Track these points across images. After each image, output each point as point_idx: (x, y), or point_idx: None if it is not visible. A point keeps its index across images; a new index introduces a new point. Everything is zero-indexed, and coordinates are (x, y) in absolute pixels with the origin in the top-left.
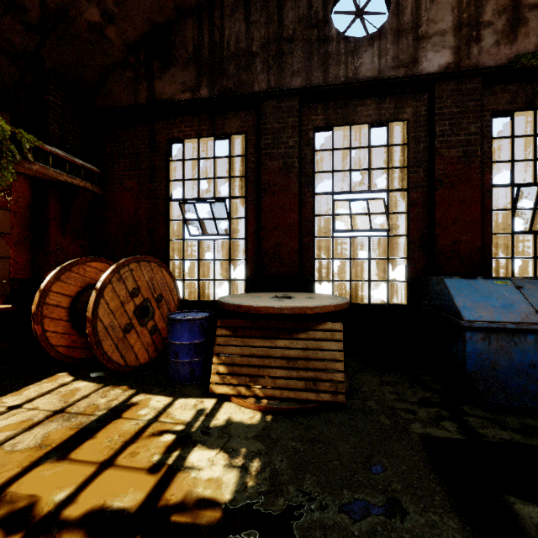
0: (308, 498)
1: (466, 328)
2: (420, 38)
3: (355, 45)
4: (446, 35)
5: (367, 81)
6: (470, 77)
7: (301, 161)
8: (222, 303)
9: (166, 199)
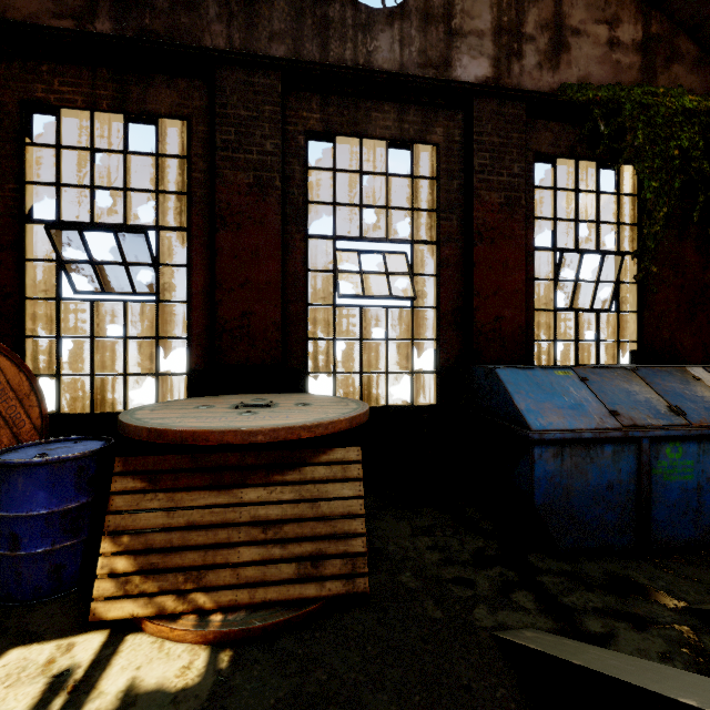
0: None
1: (534, 441)
2: (454, 33)
3: (367, 18)
4: (484, 39)
5: (387, 72)
6: (513, 100)
7: (285, 181)
8: (124, 424)
9: (16, 217)
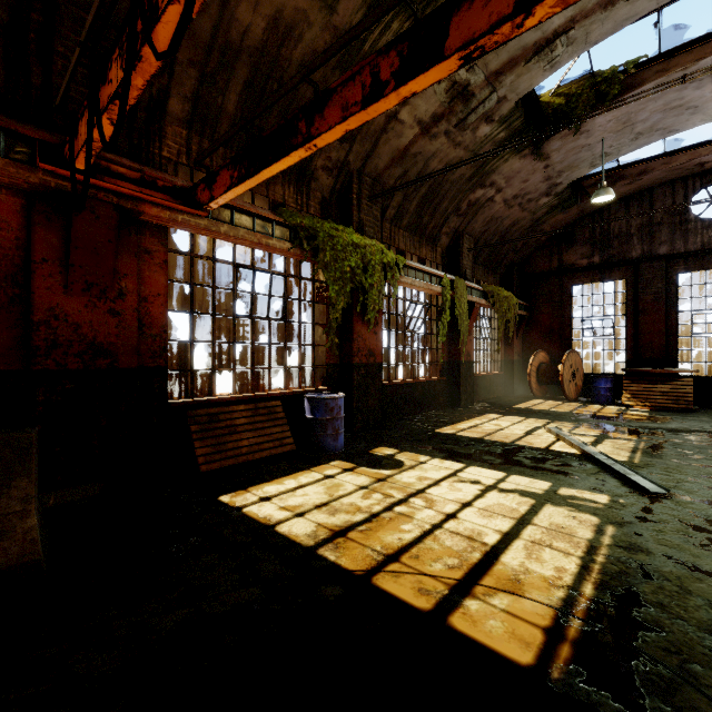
0: (674, 417)
1: None
2: None
3: (709, 223)
4: None
5: None
6: None
7: (667, 293)
8: (627, 369)
9: (570, 318)
